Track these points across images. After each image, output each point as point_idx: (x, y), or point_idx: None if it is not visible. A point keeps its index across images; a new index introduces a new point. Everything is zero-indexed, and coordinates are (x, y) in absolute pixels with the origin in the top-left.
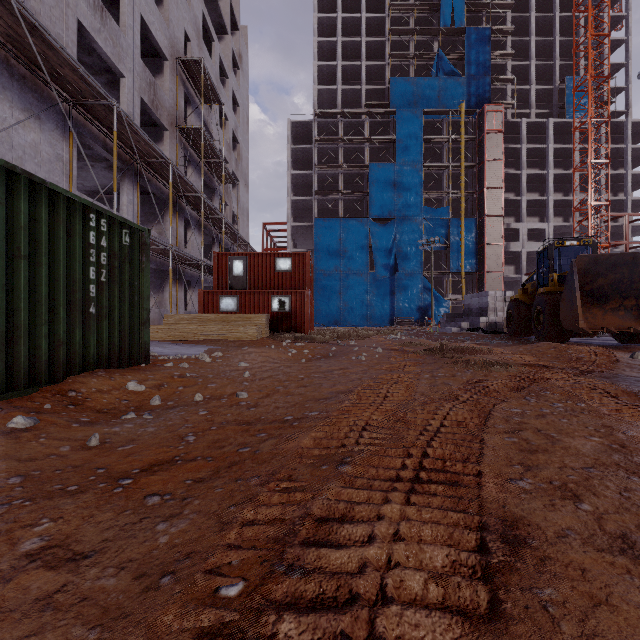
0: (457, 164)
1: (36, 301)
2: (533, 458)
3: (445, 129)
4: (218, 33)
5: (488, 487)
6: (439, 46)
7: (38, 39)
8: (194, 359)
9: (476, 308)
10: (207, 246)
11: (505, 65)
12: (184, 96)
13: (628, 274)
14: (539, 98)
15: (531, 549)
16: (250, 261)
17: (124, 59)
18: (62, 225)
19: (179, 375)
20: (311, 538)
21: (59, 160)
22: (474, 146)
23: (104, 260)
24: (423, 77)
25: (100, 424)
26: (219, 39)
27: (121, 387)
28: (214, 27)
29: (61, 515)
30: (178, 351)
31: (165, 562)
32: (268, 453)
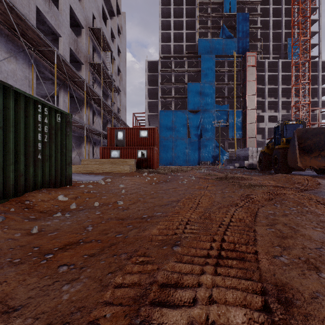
0: (232, 83)
1: (7, 152)
2: (285, 242)
3: (226, 65)
4: (110, 15)
5: (262, 261)
6: (223, 22)
7: (14, 15)
8: (96, 183)
9: (242, 156)
10: (104, 124)
11: (257, 32)
12: (92, 47)
13: (323, 138)
14: (274, 49)
15: (297, 308)
16: (126, 132)
17: (61, 27)
18: (22, 110)
19: (87, 191)
20: (156, 299)
21: (26, 79)
22: (241, 73)
23: (46, 130)
24: (215, 38)
25: (40, 220)
26: (110, 18)
27: (55, 198)
28: (108, 12)
29: (6, 279)
30: (88, 178)
31: (64, 315)
32: (132, 238)
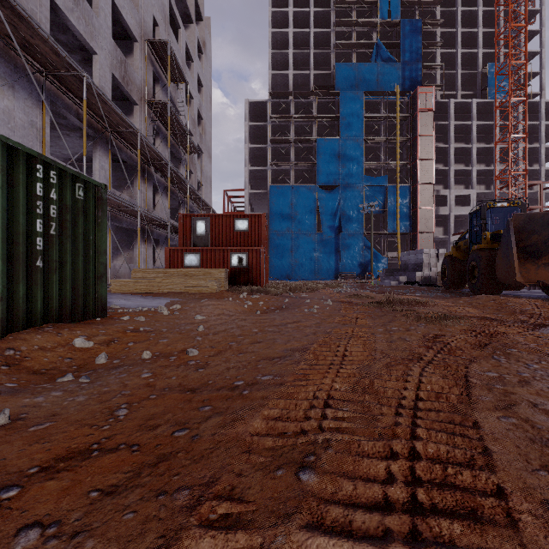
0: (393, 138)
1: None
2: None
3: (383, 108)
4: (184, 22)
5: (527, 524)
6: (377, 36)
7: (8, 9)
8: (153, 312)
9: (412, 264)
10: (175, 209)
11: (435, 53)
12: (153, 75)
13: None
14: (464, 82)
15: None
16: (212, 222)
17: (96, 37)
18: (1, 173)
19: (132, 329)
20: None
21: (33, 126)
22: (408, 123)
23: (54, 213)
24: (364, 63)
25: (25, 391)
26: (185, 27)
27: (67, 343)
28: (181, 16)
29: None
30: (140, 303)
31: None
32: (207, 443)
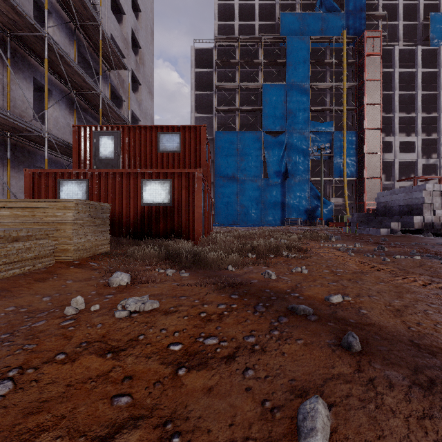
0: (340, 84)
1: None
2: None
3: (328, 55)
4: None
5: None
6: None
7: None
8: None
9: (399, 206)
10: None
11: (377, 4)
12: None
13: None
14: (404, 34)
15: None
16: (123, 138)
17: None
18: None
19: None
20: None
21: None
22: (353, 70)
23: None
24: (308, 12)
25: None
26: None
27: None
28: None
29: None
30: None
31: None
32: None
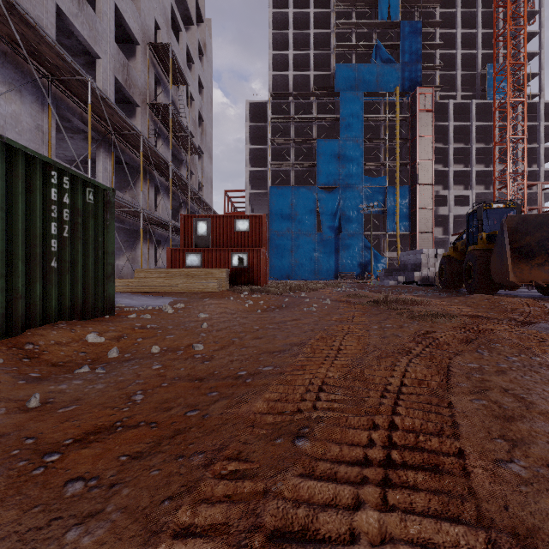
0: (393, 139)
1: None
2: (513, 428)
3: (382, 109)
4: (185, 24)
5: (477, 474)
6: (377, 37)
7: (16, 17)
8: (158, 310)
9: (411, 264)
10: (176, 210)
11: (434, 54)
12: (154, 77)
13: None
14: (464, 82)
15: None
16: (212, 222)
17: (100, 42)
18: (21, 180)
19: (140, 326)
20: None
21: (39, 130)
22: (408, 124)
23: (66, 216)
24: (363, 64)
25: (48, 380)
26: (186, 29)
27: (81, 339)
28: (182, 19)
29: None
30: (145, 302)
31: None
32: (217, 419)
